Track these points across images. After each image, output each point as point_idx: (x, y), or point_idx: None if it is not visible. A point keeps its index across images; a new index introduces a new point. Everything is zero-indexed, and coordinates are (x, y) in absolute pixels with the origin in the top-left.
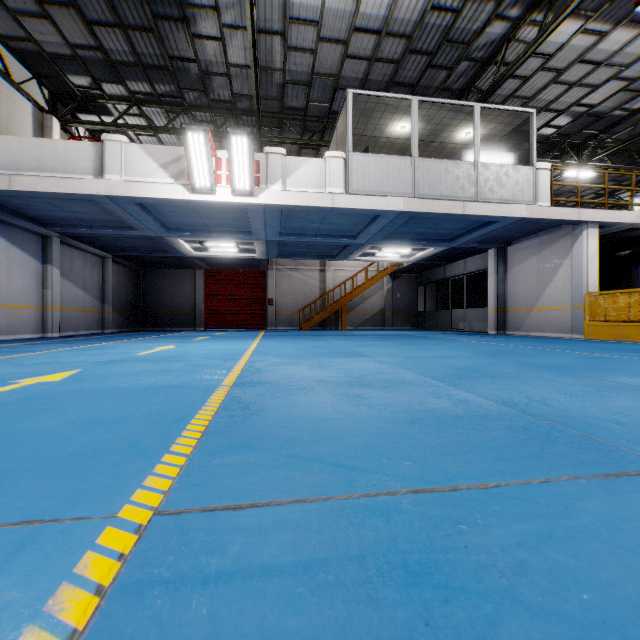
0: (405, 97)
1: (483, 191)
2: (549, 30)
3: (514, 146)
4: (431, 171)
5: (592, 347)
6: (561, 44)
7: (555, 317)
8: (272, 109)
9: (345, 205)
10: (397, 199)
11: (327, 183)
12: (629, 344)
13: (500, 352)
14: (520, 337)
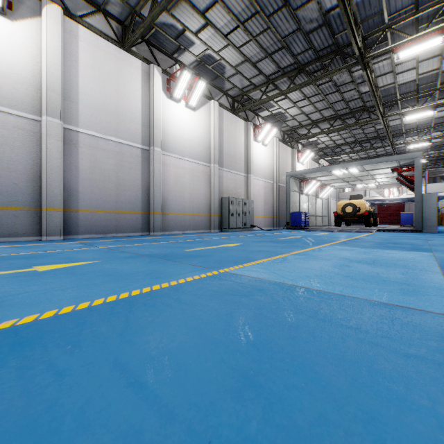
0: None
1: None
2: None
3: None
4: None
5: None
6: None
7: None
8: None
9: None
10: (441, 193)
11: None
12: None
13: None
14: None
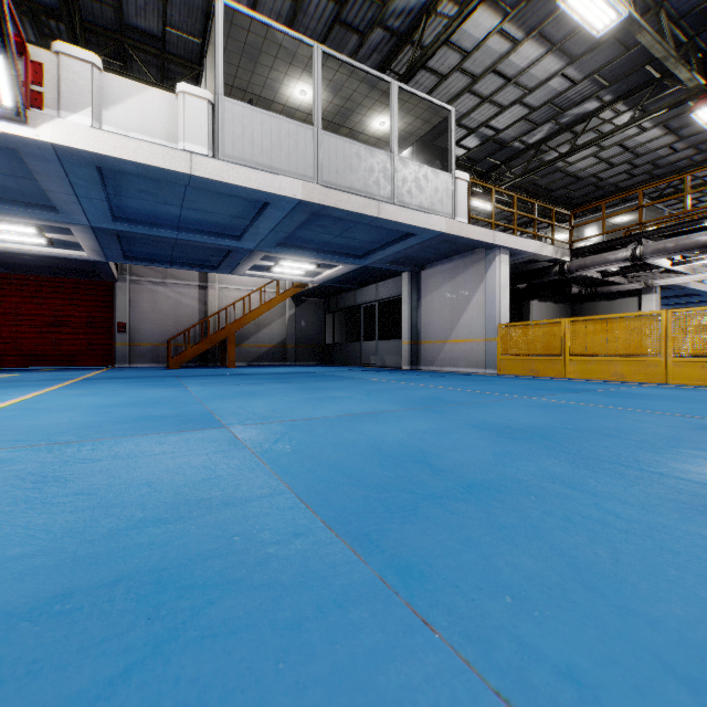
0: (305, 40)
1: (401, 192)
2: (474, 3)
3: (426, 163)
4: (339, 153)
5: (522, 386)
6: (479, 41)
7: (469, 350)
8: (104, 23)
9: (212, 175)
10: (293, 181)
11: (181, 134)
12: (547, 380)
13: (433, 400)
14: (437, 373)
